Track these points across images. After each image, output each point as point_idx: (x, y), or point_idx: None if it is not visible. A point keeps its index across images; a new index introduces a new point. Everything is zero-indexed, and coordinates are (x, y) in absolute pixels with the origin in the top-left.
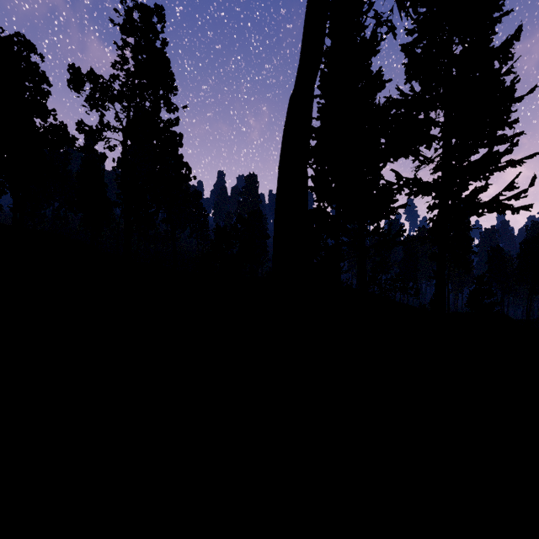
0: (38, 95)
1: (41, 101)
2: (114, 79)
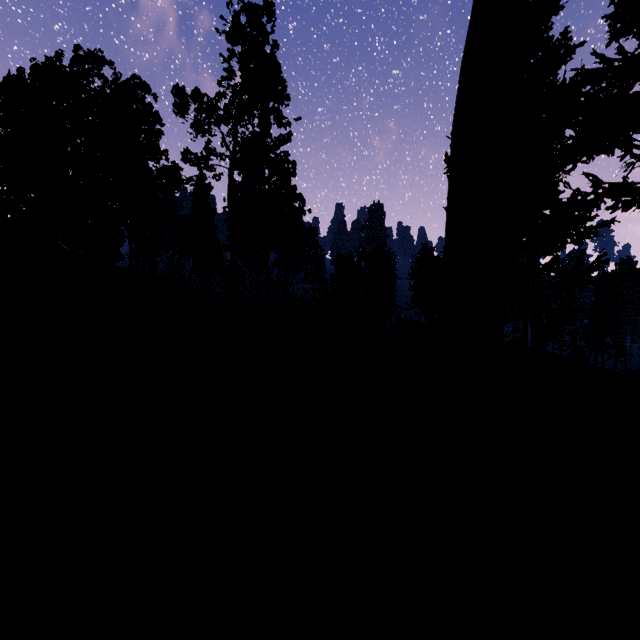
0: (152, 137)
1: (155, 142)
2: (220, 97)
